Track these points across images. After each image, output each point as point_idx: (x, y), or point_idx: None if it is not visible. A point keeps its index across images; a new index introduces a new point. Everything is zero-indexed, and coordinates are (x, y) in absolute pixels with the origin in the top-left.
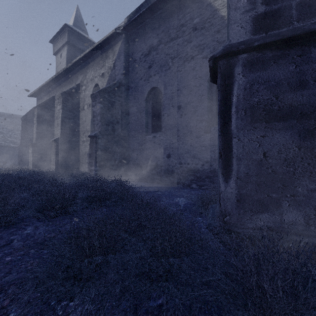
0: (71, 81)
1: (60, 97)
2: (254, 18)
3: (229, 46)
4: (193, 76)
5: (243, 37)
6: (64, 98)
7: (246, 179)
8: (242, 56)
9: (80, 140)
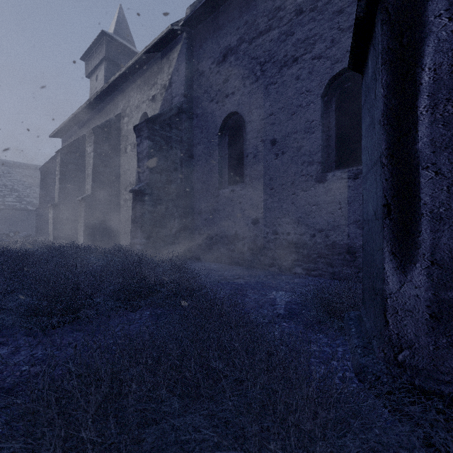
0: (108, 111)
1: (91, 133)
2: None
3: None
4: (297, 89)
5: None
6: (98, 135)
7: None
8: None
9: (121, 199)
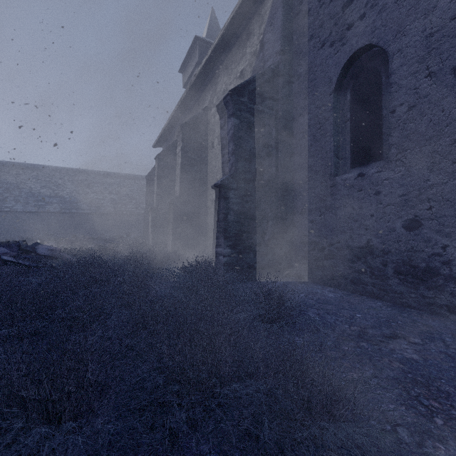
0: (197, 108)
1: (179, 131)
2: None
3: None
4: None
5: None
6: (185, 133)
7: None
8: None
9: (208, 200)
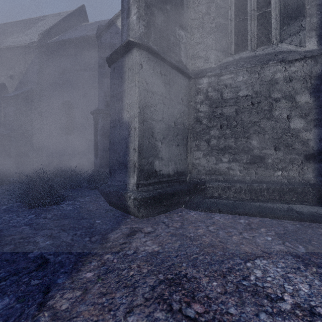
0: None
1: None
2: (106, 101)
3: (97, 110)
4: (97, 100)
5: (102, 107)
6: None
7: (103, 157)
8: (101, 114)
9: None
